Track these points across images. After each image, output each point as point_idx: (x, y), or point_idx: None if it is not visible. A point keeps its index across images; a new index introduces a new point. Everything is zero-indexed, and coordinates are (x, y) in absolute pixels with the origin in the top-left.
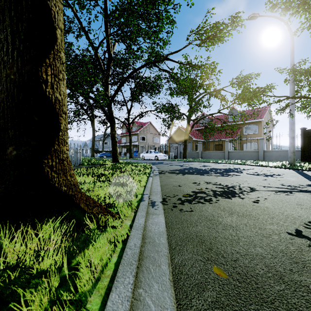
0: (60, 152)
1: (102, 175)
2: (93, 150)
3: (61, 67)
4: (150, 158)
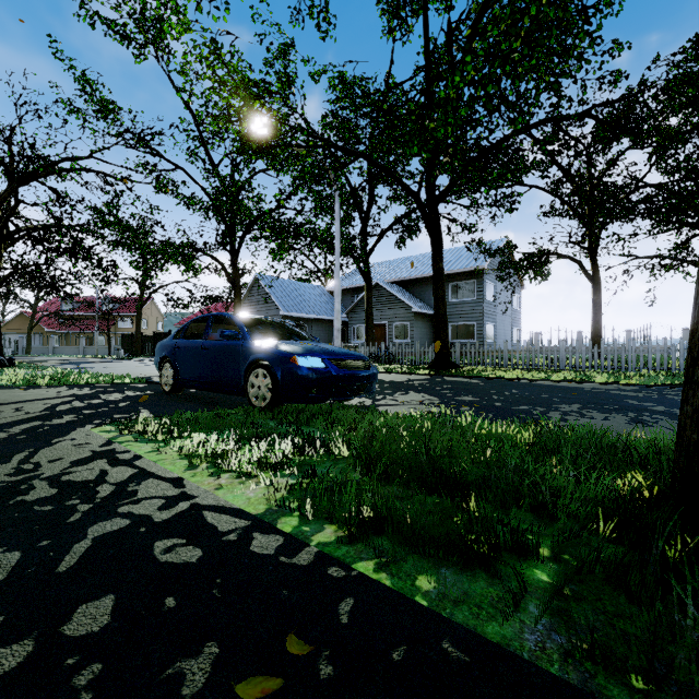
0: None
1: None
2: None
3: None
4: None
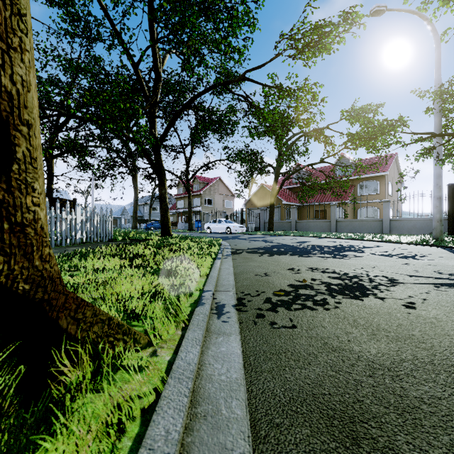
0: (13, 207)
1: (138, 256)
2: (135, 219)
3: (17, 23)
4: (220, 230)
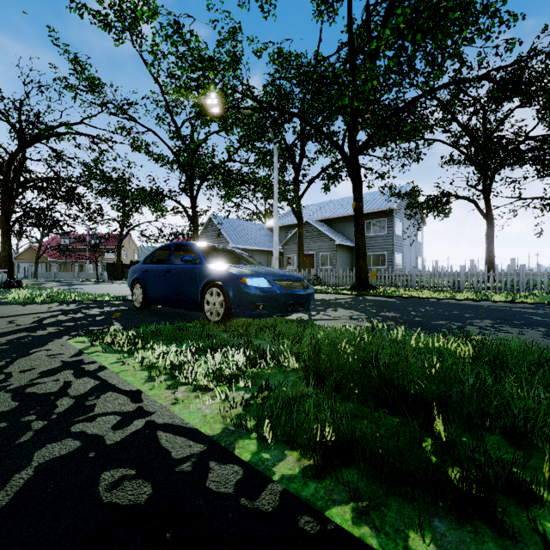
0: None
1: None
2: None
3: None
4: None
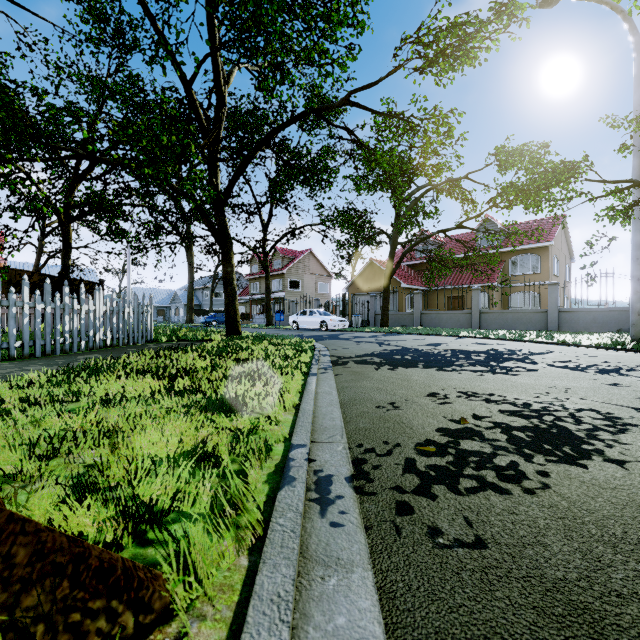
0: None
1: (184, 374)
2: (189, 309)
3: None
4: (311, 325)
